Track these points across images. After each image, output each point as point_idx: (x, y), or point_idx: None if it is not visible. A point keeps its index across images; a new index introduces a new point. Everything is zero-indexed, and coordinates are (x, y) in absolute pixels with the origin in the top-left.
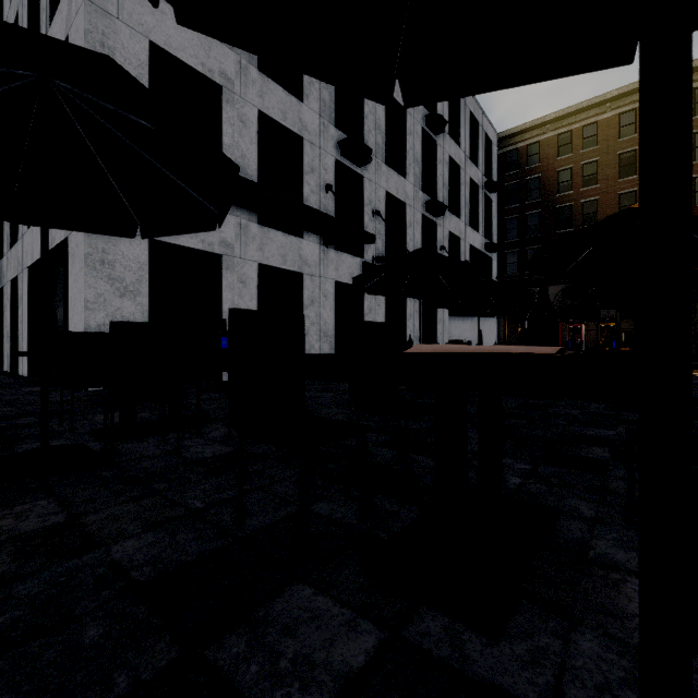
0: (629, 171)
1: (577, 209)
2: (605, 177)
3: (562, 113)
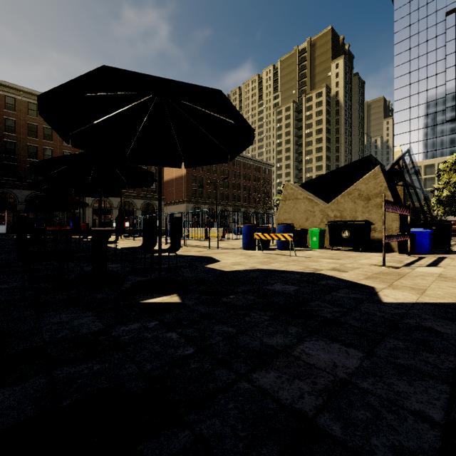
0: (33, 132)
1: (2, 143)
2: (20, 132)
3: None
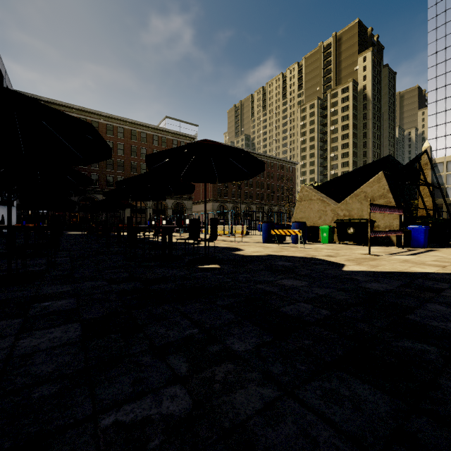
0: None
1: None
2: None
3: (51, 101)
